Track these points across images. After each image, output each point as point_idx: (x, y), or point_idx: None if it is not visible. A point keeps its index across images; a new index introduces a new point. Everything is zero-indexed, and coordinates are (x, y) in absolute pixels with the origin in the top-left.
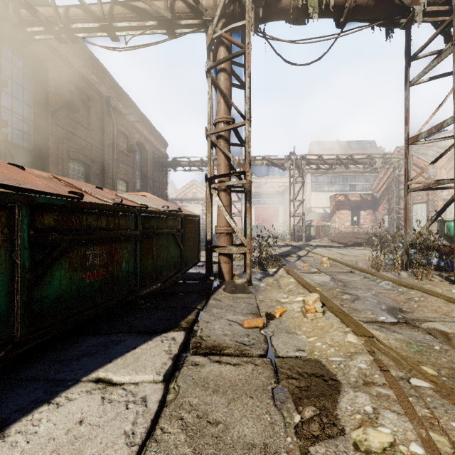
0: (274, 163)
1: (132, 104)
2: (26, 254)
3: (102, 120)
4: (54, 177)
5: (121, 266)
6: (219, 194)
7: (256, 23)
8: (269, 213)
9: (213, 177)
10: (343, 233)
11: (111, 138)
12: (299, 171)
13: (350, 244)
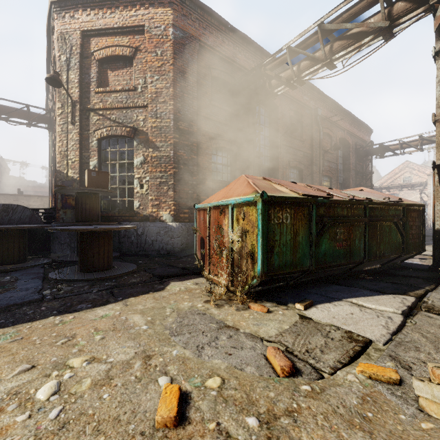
0: None
1: (335, 105)
2: (314, 228)
3: (311, 130)
4: (307, 185)
5: (354, 243)
6: None
7: None
8: None
9: None
10: None
11: (318, 142)
12: None
13: None
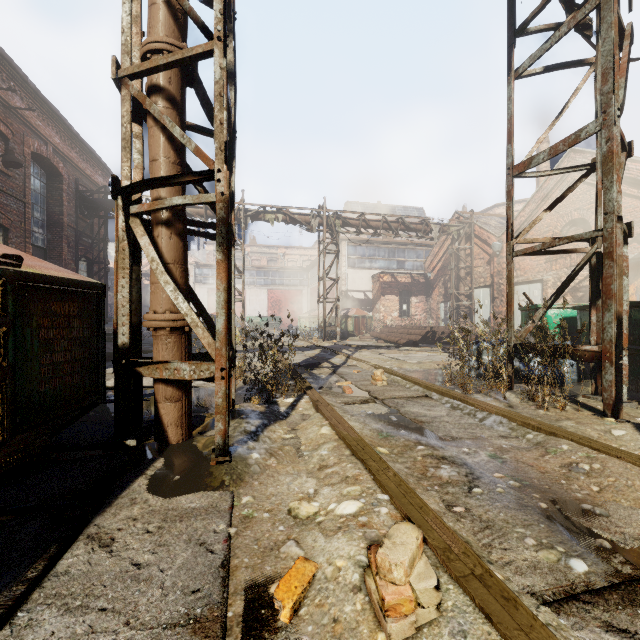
0: (294, 220)
1: (18, 75)
2: None
3: None
4: None
5: None
6: (153, 232)
7: None
8: (289, 299)
9: (133, 185)
10: (390, 327)
11: None
12: (332, 235)
13: (403, 343)
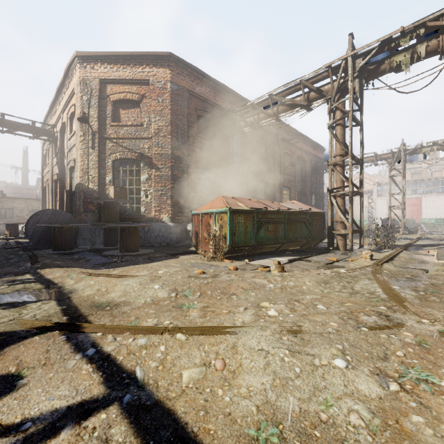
0: None
1: (293, 131)
2: (256, 224)
3: (274, 150)
4: (258, 201)
5: (279, 232)
6: (336, 199)
7: (360, 89)
8: None
9: (331, 189)
10: None
11: (279, 160)
12: None
13: None
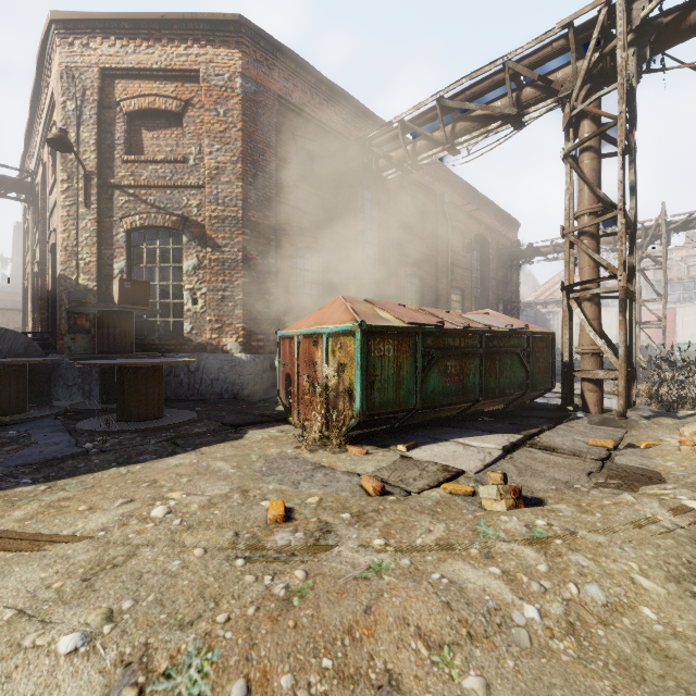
0: None
1: (469, 189)
2: (421, 361)
3: (436, 223)
4: (419, 308)
5: (469, 378)
6: (581, 305)
7: (639, 70)
8: None
9: (571, 285)
10: None
11: (445, 240)
12: None
13: None
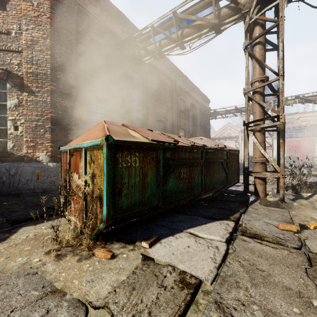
0: (308, 100)
1: (188, 81)
2: (162, 170)
3: (172, 95)
4: (162, 133)
5: (194, 179)
6: (254, 134)
7: None
8: (303, 145)
9: (250, 122)
10: None
11: (176, 104)
12: None
13: None
